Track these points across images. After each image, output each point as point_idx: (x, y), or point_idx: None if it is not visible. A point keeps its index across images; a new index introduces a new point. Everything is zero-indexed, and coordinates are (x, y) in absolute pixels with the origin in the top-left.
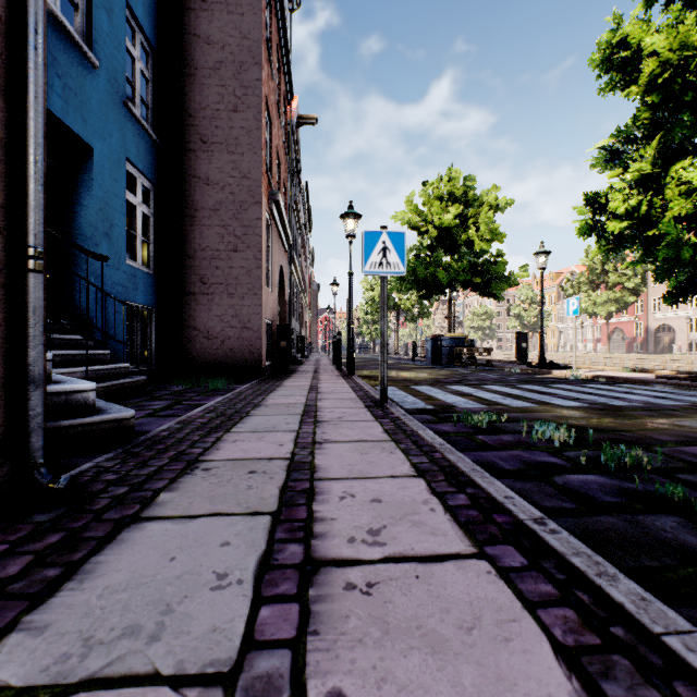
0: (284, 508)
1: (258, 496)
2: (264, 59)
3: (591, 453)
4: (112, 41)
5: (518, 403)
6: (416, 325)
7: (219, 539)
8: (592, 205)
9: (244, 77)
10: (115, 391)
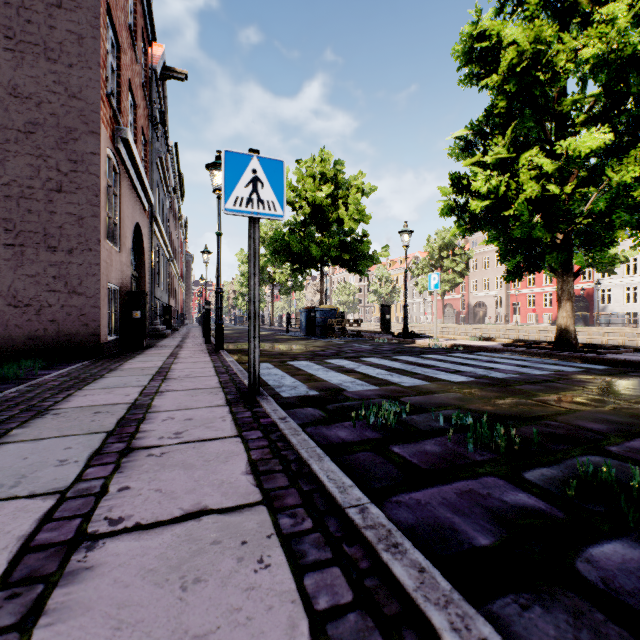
0: None
1: None
2: None
3: (557, 471)
4: None
5: (408, 380)
6: (290, 297)
7: None
8: (456, 185)
9: None
10: None
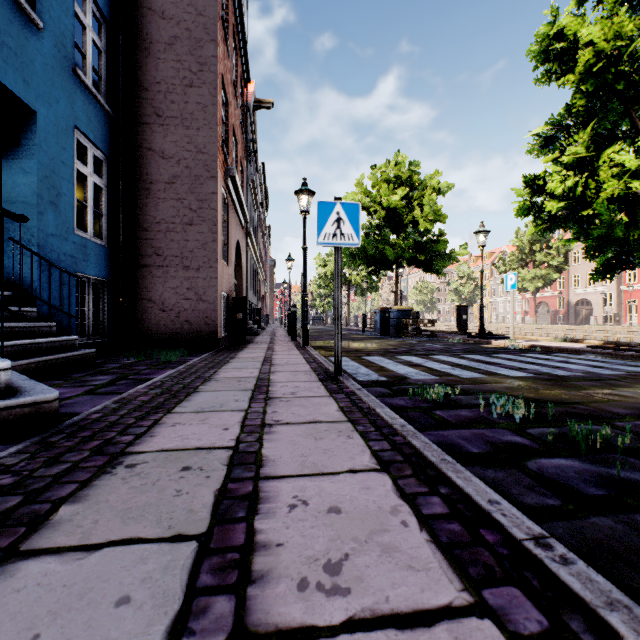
0: (217, 526)
1: (187, 506)
2: (219, 37)
3: (555, 430)
4: (59, 5)
5: (468, 374)
6: (365, 298)
7: (116, 591)
8: (531, 186)
9: (199, 53)
10: (59, 365)
